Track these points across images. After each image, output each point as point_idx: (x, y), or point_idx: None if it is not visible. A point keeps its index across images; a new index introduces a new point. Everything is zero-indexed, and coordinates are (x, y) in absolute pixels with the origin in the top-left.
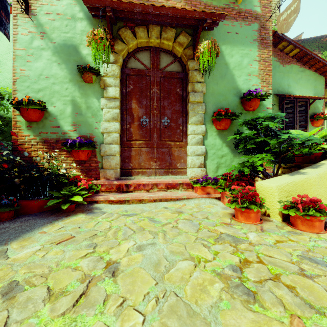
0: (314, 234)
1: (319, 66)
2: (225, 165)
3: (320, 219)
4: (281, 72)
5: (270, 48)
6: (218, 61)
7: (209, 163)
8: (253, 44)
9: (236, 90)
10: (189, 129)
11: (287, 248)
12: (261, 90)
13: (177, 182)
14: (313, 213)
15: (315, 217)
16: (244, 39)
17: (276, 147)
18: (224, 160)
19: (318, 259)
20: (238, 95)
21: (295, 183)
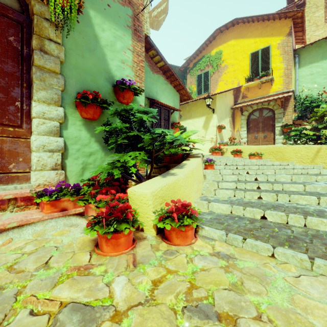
0: (188, 246)
1: (176, 83)
2: (94, 165)
3: (192, 227)
4: (152, 79)
5: (143, 43)
6: (84, 26)
7: (70, 163)
8: (127, 29)
9: (108, 74)
10: (34, 109)
11: (168, 296)
12: (135, 83)
13: (0, 198)
14: (186, 221)
15: (189, 226)
16: (118, 18)
17: (149, 144)
18: (92, 159)
19: (205, 303)
20: (110, 81)
21: (168, 186)
